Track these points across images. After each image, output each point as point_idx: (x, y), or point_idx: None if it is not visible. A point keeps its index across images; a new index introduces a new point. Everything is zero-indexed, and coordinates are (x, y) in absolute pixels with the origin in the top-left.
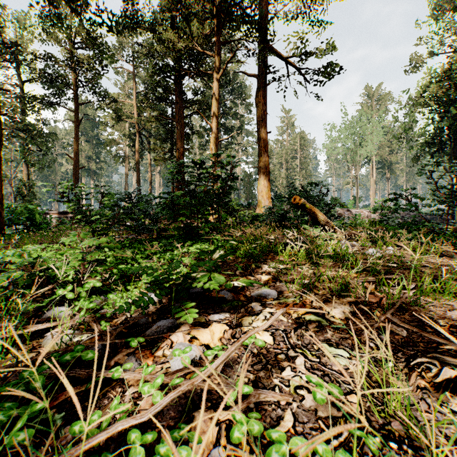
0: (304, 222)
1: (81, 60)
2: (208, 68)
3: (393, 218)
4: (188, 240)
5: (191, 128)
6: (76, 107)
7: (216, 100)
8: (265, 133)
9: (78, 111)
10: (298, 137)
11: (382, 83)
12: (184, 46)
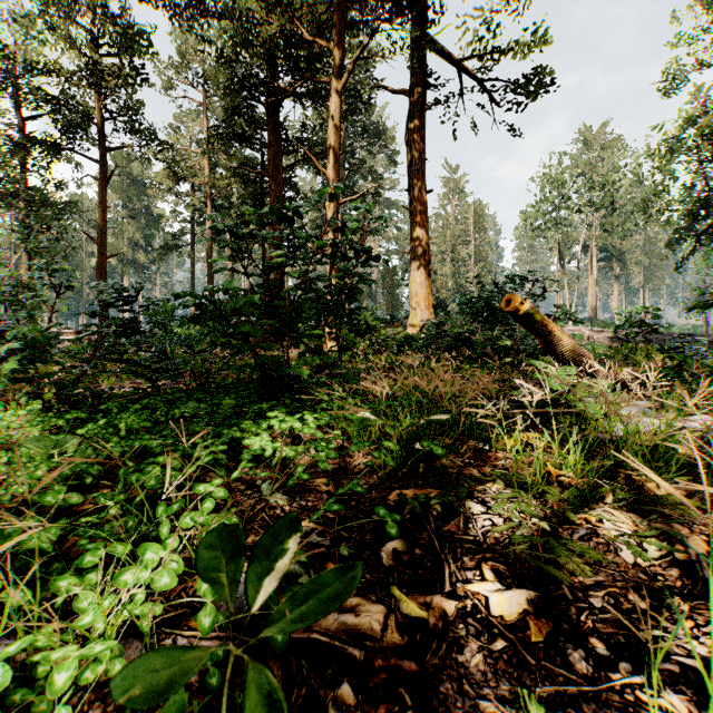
0: (500, 350)
1: (105, 69)
2: (323, 87)
3: (693, 344)
4: (256, 402)
5: (294, 190)
6: (102, 154)
7: (335, 128)
8: (423, 192)
9: (104, 161)
10: (472, 210)
11: (607, 123)
12: (277, 29)
